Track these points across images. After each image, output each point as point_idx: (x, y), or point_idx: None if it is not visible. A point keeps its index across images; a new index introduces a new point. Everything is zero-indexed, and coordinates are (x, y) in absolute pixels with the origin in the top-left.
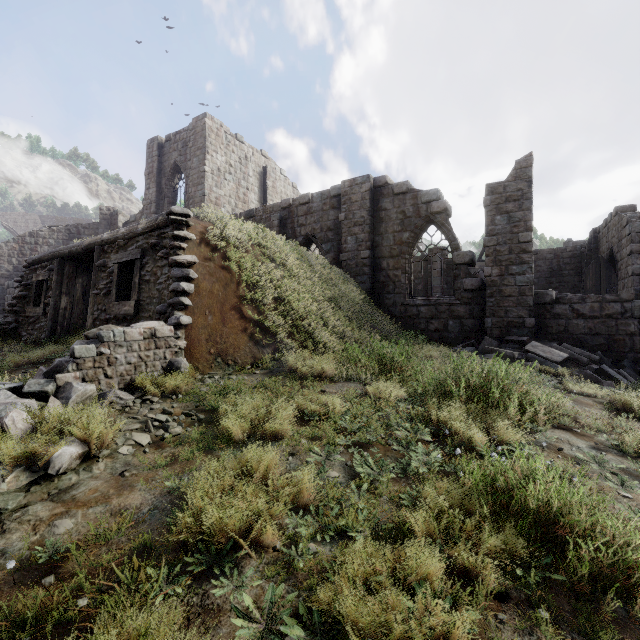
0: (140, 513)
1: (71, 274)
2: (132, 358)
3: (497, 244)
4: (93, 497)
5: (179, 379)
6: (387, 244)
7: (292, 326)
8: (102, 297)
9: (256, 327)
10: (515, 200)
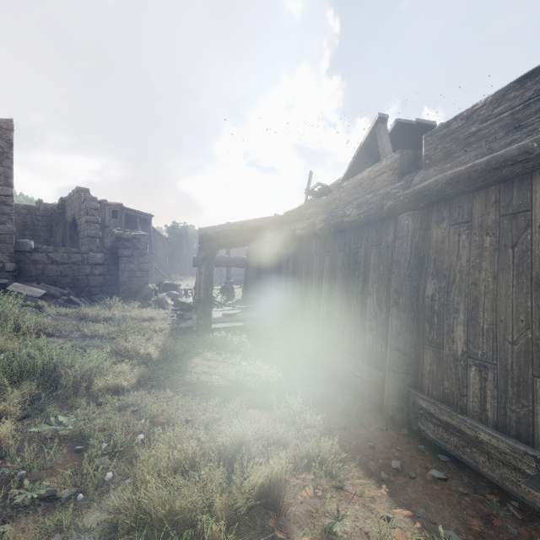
0: None
1: None
2: None
3: None
4: None
5: None
6: None
7: None
8: None
9: None
10: None
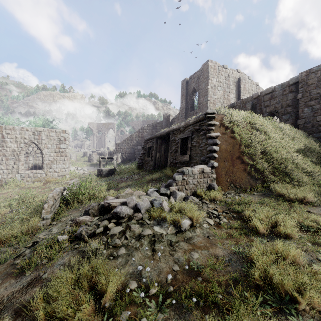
0: (225, 260)
1: (160, 144)
2: (194, 182)
3: None
4: (201, 245)
5: (215, 193)
6: None
7: (273, 168)
8: (173, 153)
9: (251, 168)
10: None
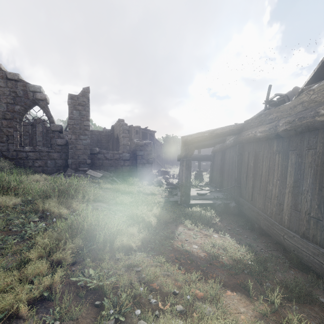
0: None
1: None
2: None
3: (74, 124)
4: None
5: None
6: (1, 109)
7: None
8: None
9: None
10: (82, 105)
